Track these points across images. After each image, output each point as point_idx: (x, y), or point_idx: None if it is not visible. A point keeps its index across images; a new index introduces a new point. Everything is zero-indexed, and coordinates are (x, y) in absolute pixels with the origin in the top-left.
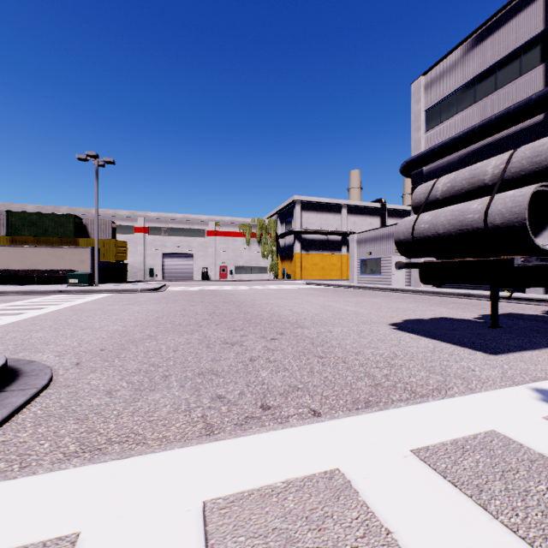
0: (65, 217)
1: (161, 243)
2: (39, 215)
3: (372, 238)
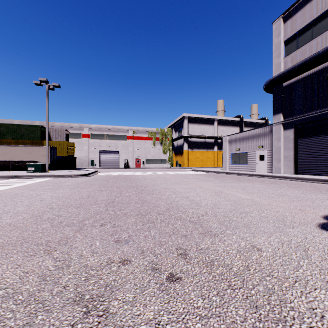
0: (34, 126)
1: (98, 144)
2: (18, 125)
3: (240, 138)
